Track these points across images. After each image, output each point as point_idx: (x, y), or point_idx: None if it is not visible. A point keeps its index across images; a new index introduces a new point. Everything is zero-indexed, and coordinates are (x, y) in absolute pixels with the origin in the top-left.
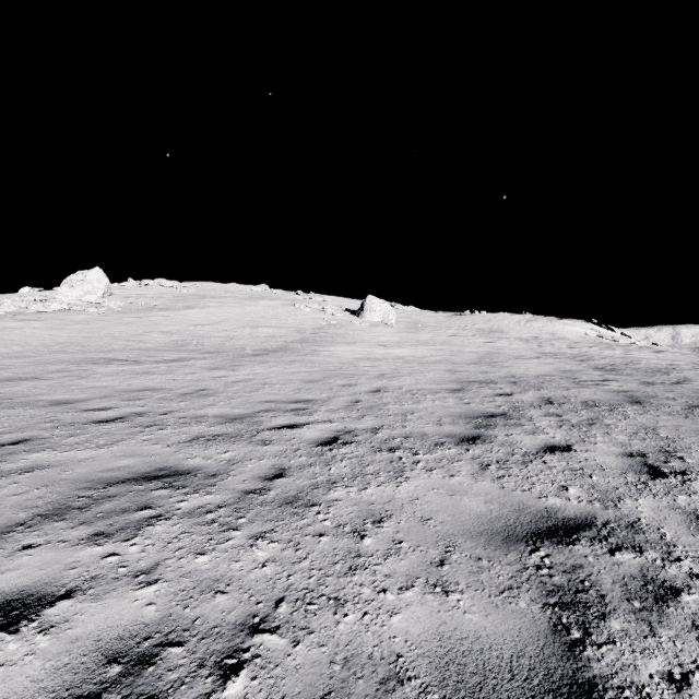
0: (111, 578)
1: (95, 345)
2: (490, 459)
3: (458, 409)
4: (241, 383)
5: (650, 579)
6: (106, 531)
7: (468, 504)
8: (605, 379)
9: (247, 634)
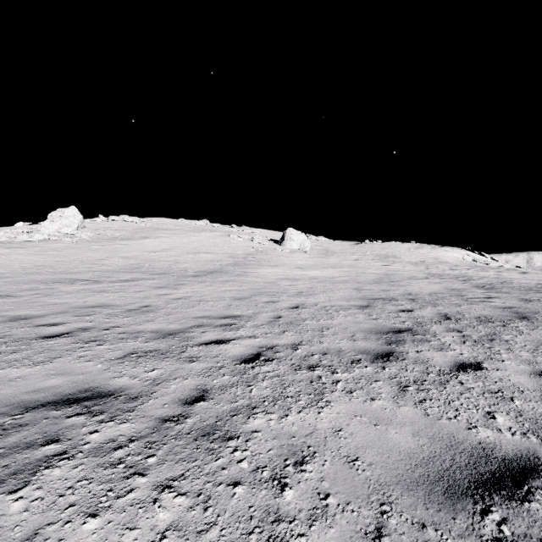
0: None
1: (65, 268)
2: (407, 378)
3: (368, 324)
4: (180, 300)
5: None
6: None
7: (394, 437)
8: (488, 296)
9: None
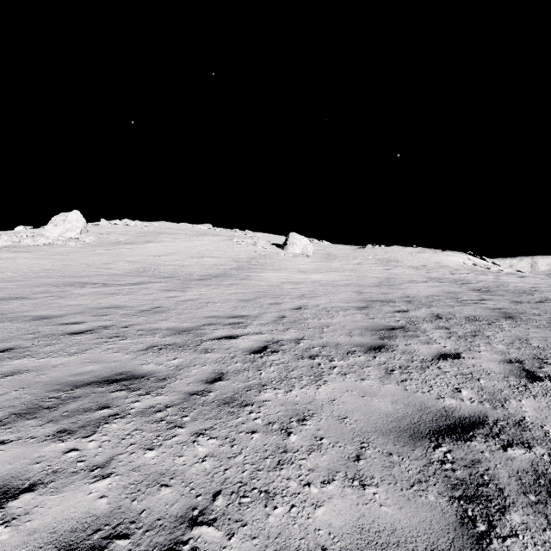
0: (70, 472)
1: (73, 272)
2: (394, 365)
3: (365, 323)
4: (189, 302)
5: (541, 473)
6: (69, 428)
7: (377, 404)
8: (482, 299)
9: (187, 526)
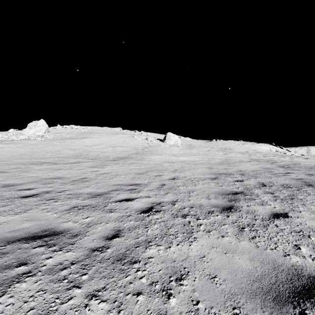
0: None
1: (37, 155)
2: (243, 223)
3: (216, 189)
4: (105, 175)
5: None
6: None
7: (238, 261)
8: (287, 172)
9: None
